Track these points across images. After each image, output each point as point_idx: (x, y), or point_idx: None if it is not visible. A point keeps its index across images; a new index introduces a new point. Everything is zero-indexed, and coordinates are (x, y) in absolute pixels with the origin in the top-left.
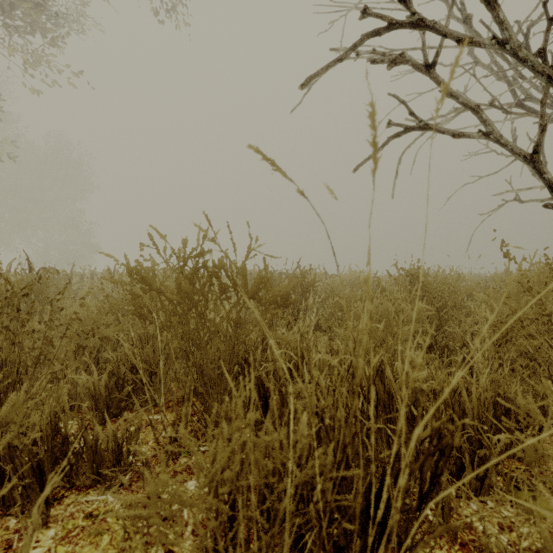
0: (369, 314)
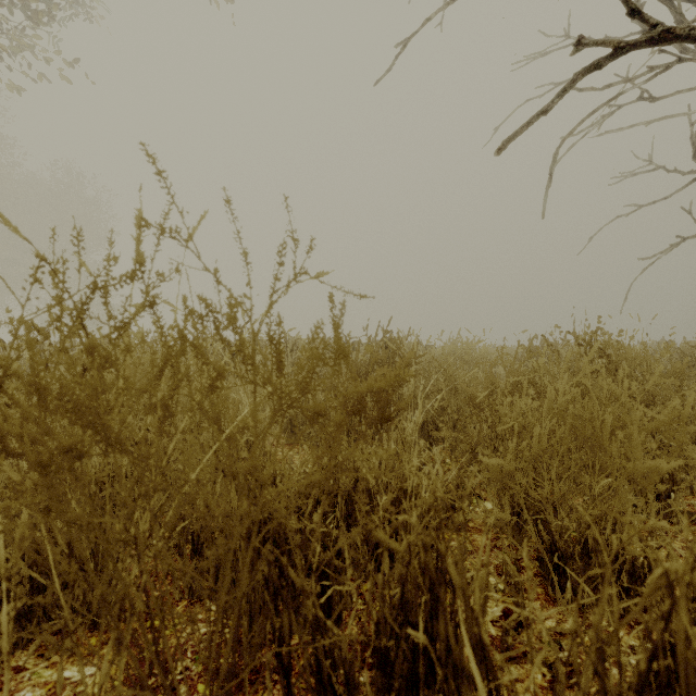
0: (548, 425)
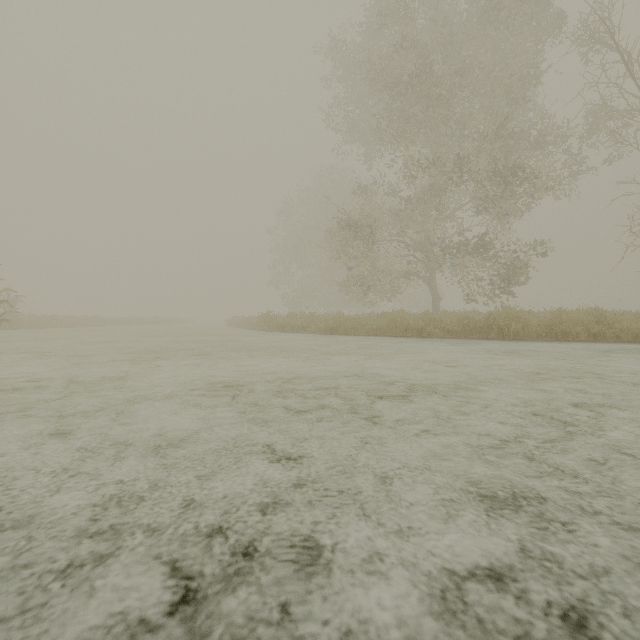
0: None
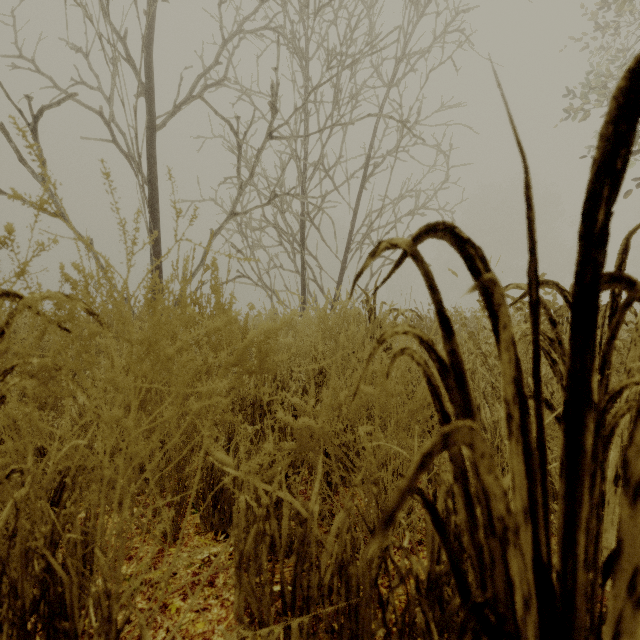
0: None
